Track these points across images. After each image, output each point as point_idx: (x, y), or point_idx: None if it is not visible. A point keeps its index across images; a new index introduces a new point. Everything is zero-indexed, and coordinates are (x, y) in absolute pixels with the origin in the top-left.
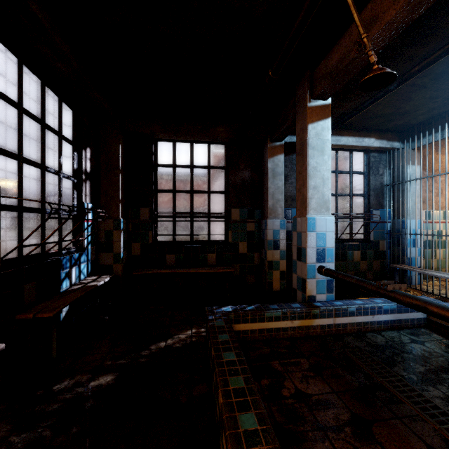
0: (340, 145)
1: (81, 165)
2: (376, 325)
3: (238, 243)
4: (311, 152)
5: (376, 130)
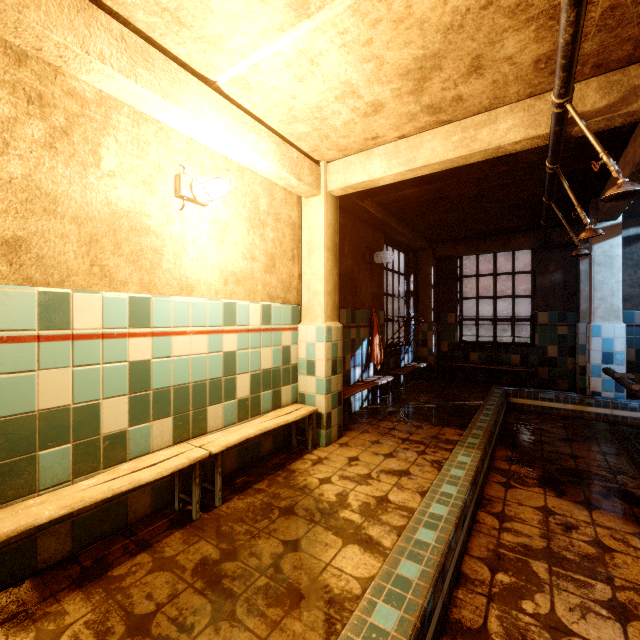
0: None
1: (408, 287)
2: None
3: (546, 347)
4: (596, 268)
5: None
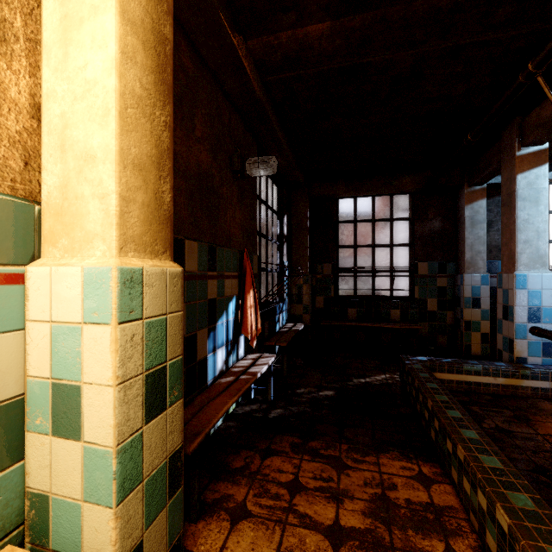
0: None
1: (281, 230)
2: None
3: (426, 300)
4: (520, 204)
5: None
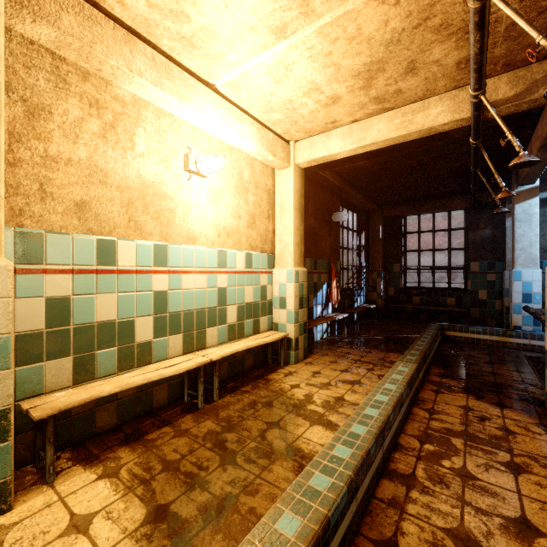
0: None
1: (360, 242)
2: None
3: (477, 291)
4: (517, 224)
5: None
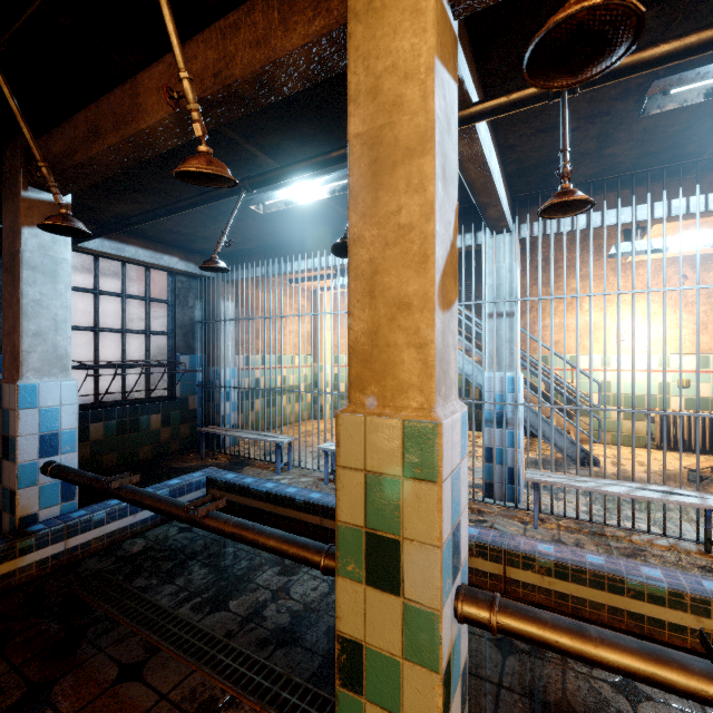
0: (125, 257)
1: None
2: (140, 526)
3: None
4: (29, 275)
5: (180, 247)
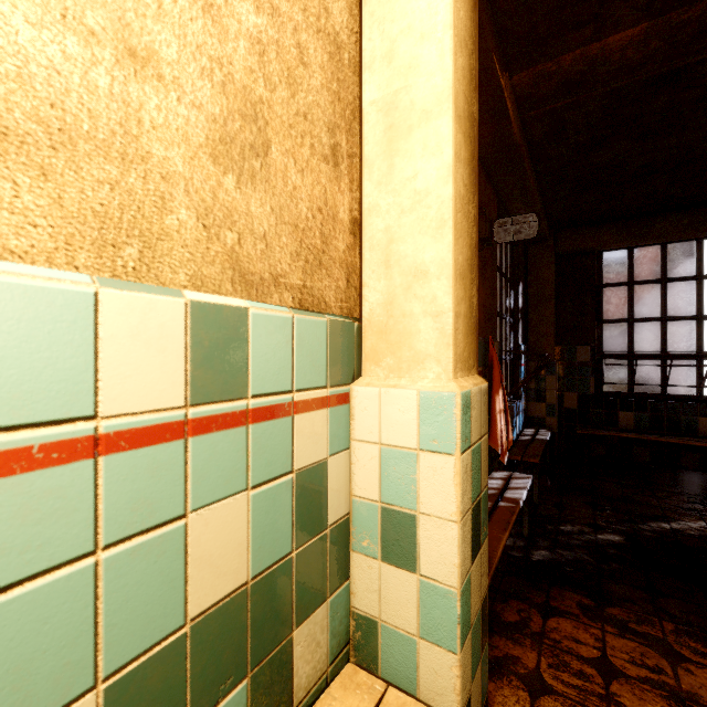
0: None
1: (516, 303)
2: None
3: None
4: None
5: None
